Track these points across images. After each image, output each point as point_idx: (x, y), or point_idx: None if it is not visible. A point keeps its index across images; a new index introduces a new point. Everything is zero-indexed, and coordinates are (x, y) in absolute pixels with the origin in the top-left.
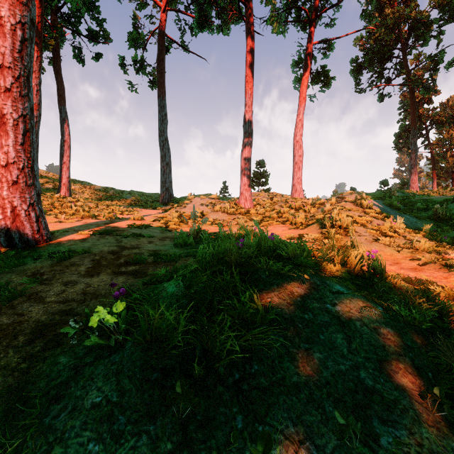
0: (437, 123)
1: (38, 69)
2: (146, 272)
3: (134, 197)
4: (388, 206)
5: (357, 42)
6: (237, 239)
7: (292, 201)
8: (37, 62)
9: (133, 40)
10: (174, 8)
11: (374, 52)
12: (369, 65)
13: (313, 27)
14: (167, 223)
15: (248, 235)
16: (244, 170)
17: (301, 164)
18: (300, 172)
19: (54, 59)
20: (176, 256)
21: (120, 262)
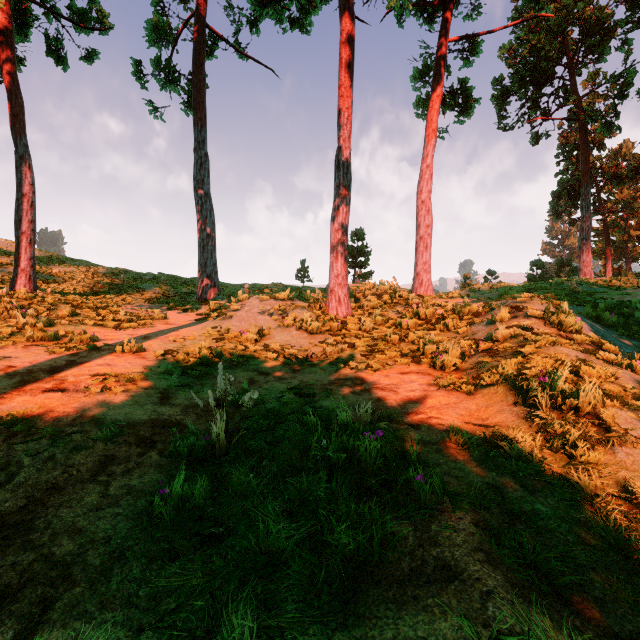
0: (613, 177)
1: None
2: None
3: (157, 287)
4: (593, 319)
5: (504, 52)
6: (334, 465)
7: (418, 303)
8: None
9: (152, 32)
10: None
11: (528, 69)
12: (521, 89)
13: (449, 13)
14: (186, 361)
15: (363, 456)
16: (336, 251)
17: (430, 239)
18: (428, 252)
19: (2, 50)
20: None
21: None
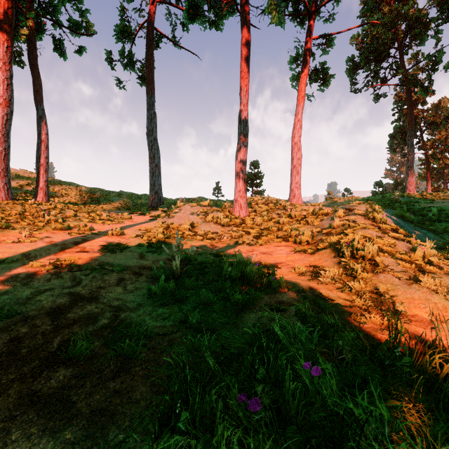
0: (431, 124)
1: (9, 60)
2: (74, 401)
3: (122, 200)
4: (399, 217)
5: (354, 40)
6: (234, 279)
7: (291, 208)
8: (7, 52)
9: (119, 33)
10: (163, 0)
11: (370, 51)
12: (366, 64)
13: (312, 20)
14: (150, 240)
15: (248, 274)
16: (239, 175)
17: (300, 167)
18: (298, 176)
19: (29, 50)
20: (141, 335)
21: (50, 348)
